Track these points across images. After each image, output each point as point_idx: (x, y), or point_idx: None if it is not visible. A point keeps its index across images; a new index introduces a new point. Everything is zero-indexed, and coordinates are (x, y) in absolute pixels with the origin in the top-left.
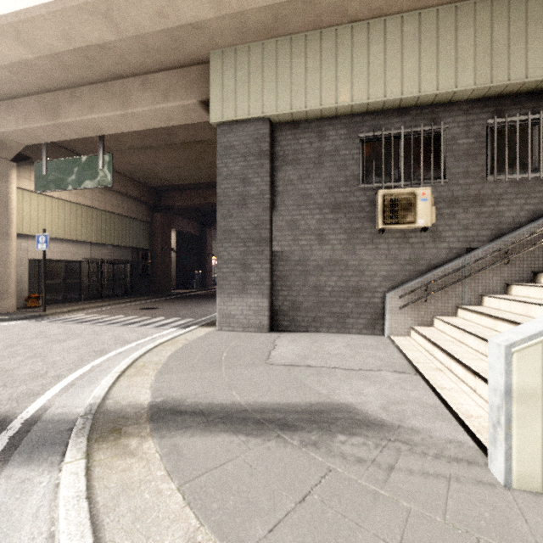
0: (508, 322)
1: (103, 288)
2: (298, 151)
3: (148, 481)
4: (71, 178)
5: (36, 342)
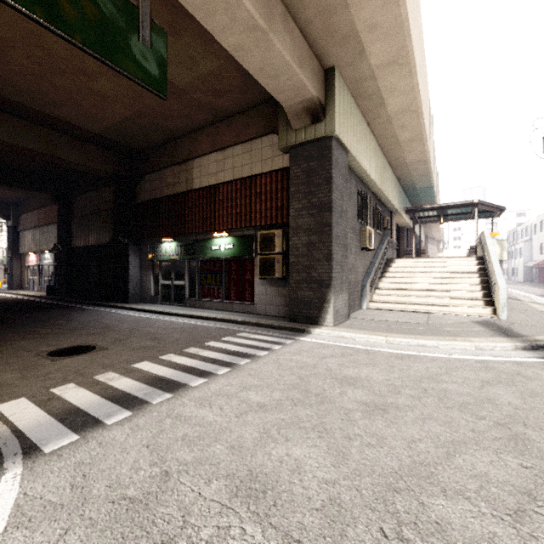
0: (419, 291)
1: None
2: None
3: None
4: None
5: (356, 394)
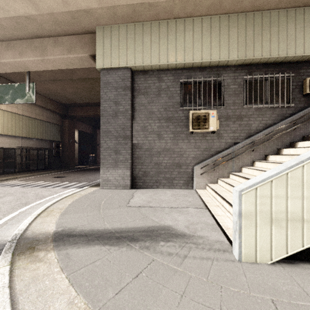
0: None
1: (30, 165)
2: (147, 87)
3: (48, 274)
4: (8, 97)
5: None
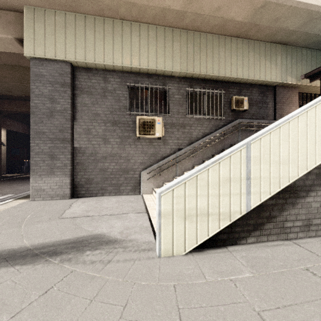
0: None
1: None
2: (91, 86)
3: None
4: None
5: None
